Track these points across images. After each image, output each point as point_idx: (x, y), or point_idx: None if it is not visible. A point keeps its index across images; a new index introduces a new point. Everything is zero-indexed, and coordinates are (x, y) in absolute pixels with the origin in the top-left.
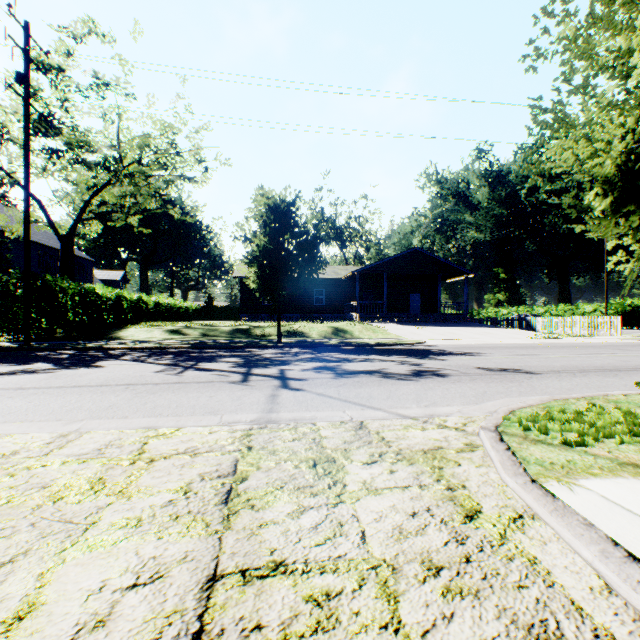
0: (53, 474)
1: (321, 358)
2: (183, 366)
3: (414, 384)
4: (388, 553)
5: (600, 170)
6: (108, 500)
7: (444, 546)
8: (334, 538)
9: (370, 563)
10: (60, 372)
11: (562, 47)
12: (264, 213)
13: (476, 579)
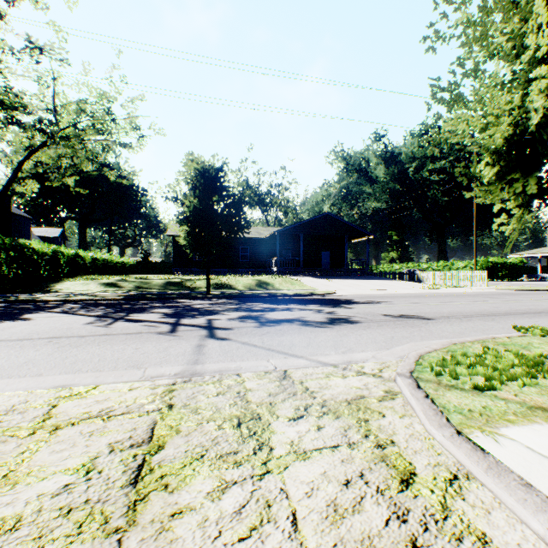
0: None
1: (246, 308)
2: (113, 317)
3: (330, 331)
4: (325, 544)
5: (491, 142)
6: None
7: (386, 527)
8: (261, 527)
9: None
10: None
11: (462, 29)
12: (194, 177)
13: None
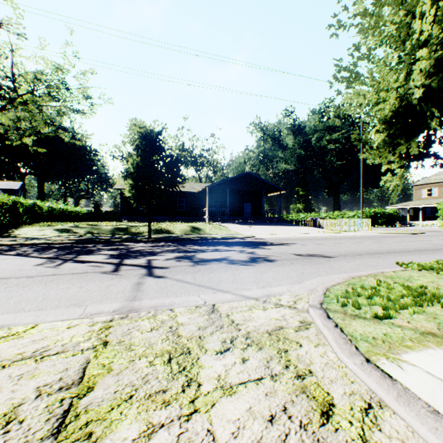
0: None
1: (181, 249)
2: (63, 259)
3: (252, 268)
4: None
5: (382, 113)
6: None
7: None
8: None
9: None
10: None
11: (360, 18)
12: (137, 139)
13: None
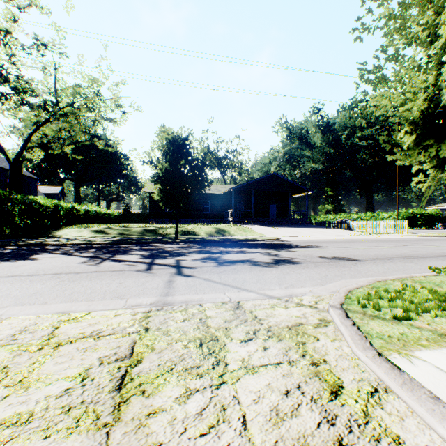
0: None
1: (207, 251)
2: (102, 258)
3: (275, 270)
4: (268, 441)
5: (409, 114)
6: (5, 392)
7: (317, 428)
8: (217, 425)
9: None
10: (0, 264)
11: (385, 22)
12: (165, 145)
13: None
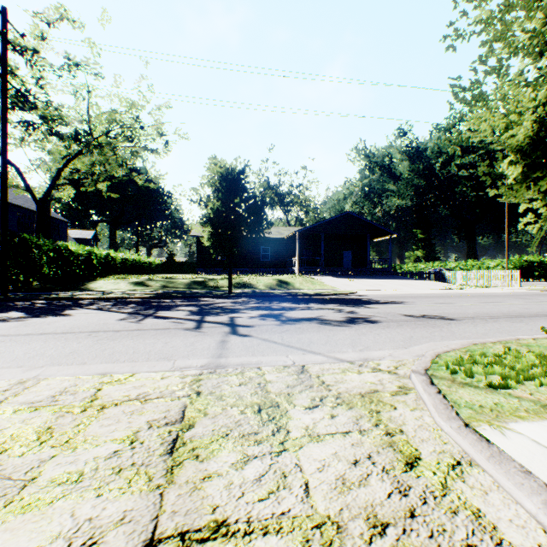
0: (2, 424)
1: (267, 307)
2: (143, 314)
3: (349, 330)
4: (332, 508)
5: (514, 140)
6: (52, 452)
7: (388, 498)
8: (277, 491)
9: (314, 521)
10: (30, 320)
11: (482, 29)
12: (217, 180)
13: (423, 538)
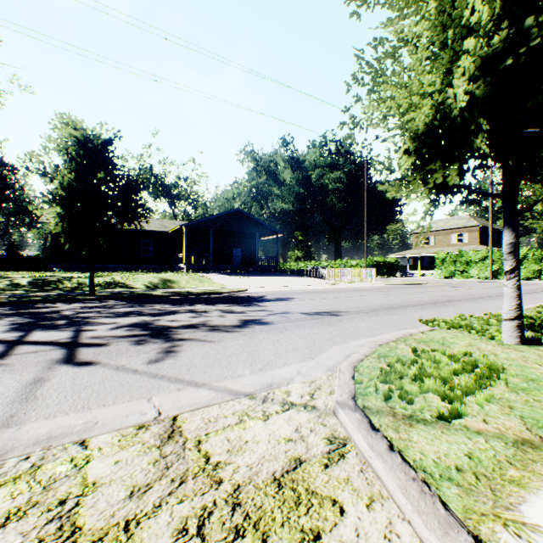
0: None
1: (140, 311)
2: None
3: (243, 338)
4: None
5: (414, 125)
6: None
7: None
8: None
9: None
10: None
11: None
12: (71, 146)
13: None
